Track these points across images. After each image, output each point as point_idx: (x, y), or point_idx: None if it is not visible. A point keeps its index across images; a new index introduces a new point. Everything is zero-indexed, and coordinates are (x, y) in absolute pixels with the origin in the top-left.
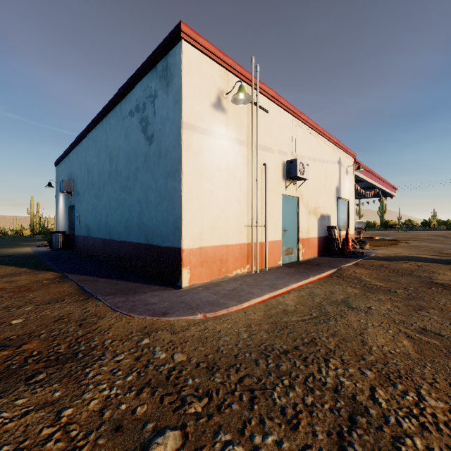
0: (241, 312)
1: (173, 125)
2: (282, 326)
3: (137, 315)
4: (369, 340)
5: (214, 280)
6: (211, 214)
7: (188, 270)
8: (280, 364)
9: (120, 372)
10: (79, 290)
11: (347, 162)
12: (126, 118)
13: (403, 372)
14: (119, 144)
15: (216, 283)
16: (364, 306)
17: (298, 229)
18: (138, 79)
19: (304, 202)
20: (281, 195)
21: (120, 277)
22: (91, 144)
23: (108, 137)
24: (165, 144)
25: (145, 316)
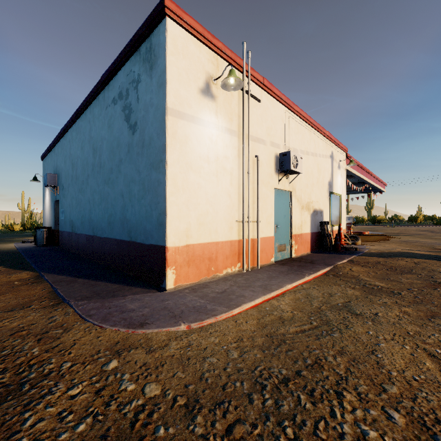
0: (231, 321)
1: (156, 111)
2: (279, 340)
3: (110, 326)
4: (385, 361)
5: (202, 280)
6: (199, 209)
7: (173, 271)
8: (280, 401)
9: (71, 415)
10: (52, 293)
11: (339, 156)
12: (109, 106)
13: (440, 413)
14: (102, 135)
15: (204, 284)
16: (369, 312)
17: (291, 224)
18: (121, 63)
19: (297, 197)
20: (274, 189)
21: (101, 278)
22: (76, 136)
23: (91, 127)
24: (149, 133)
25: (119, 327)
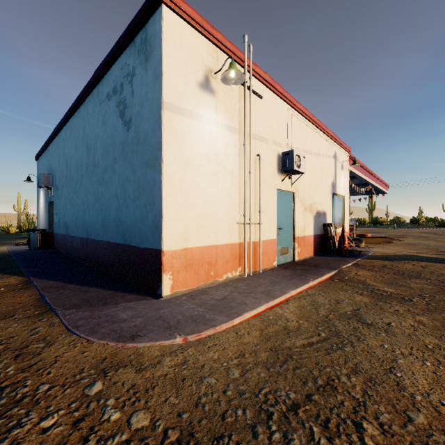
0: (231, 332)
1: (152, 105)
2: (285, 355)
3: (98, 339)
4: (406, 381)
5: (201, 285)
6: (198, 210)
7: (170, 276)
8: (289, 436)
9: None
10: (39, 301)
11: (342, 157)
12: (103, 102)
13: None
14: (96, 132)
15: (203, 290)
16: (381, 321)
17: (293, 227)
18: (115, 56)
19: (300, 198)
20: (276, 190)
21: (93, 283)
22: (70, 134)
23: (85, 125)
24: (144, 129)
25: (108, 340)
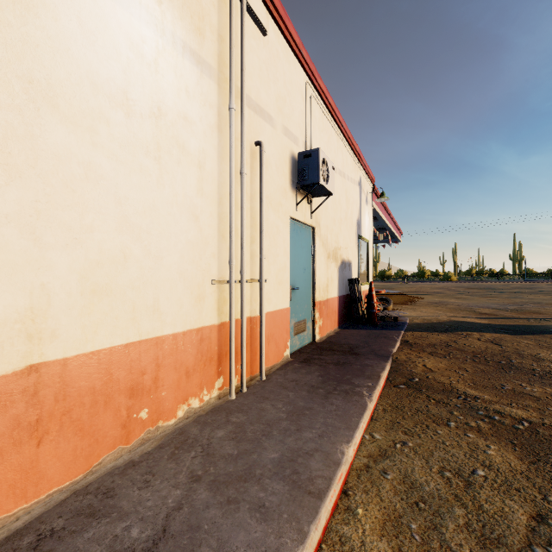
0: None
1: None
2: None
3: None
4: None
5: (105, 462)
6: (91, 245)
7: None
8: None
9: None
10: None
11: (366, 187)
12: None
13: None
14: None
15: (104, 487)
16: None
17: (313, 285)
18: None
19: (322, 238)
20: (288, 219)
21: None
22: None
23: None
24: None
25: None
